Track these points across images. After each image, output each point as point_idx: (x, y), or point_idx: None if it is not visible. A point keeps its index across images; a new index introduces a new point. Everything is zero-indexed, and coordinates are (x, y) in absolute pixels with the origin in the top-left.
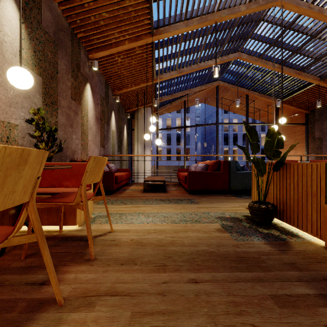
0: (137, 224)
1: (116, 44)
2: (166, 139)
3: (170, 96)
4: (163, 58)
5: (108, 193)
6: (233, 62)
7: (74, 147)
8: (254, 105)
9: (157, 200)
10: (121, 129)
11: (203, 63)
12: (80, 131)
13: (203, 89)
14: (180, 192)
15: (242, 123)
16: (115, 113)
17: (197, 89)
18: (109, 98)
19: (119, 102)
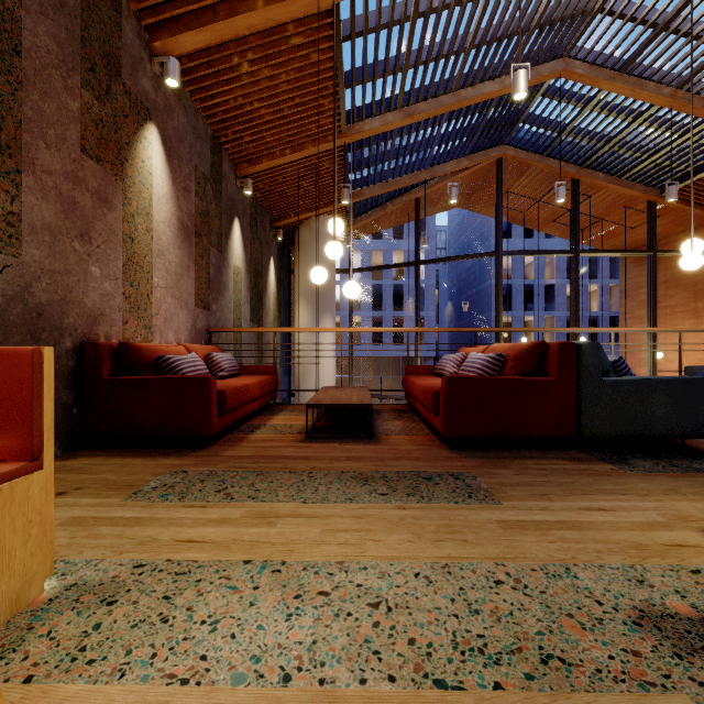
0: (226, 685)
1: (231, 9)
2: (372, 297)
3: (383, 187)
4: (366, 69)
5: (197, 444)
6: (546, 90)
7: (97, 304)
8: (590, 207)
9: (346, 476)
10: (260, 266)
11: (469, 88)
12: (121, 255)
13: (464, 169)
14: (418, 439)
15: (564, 251)
16: (244, 224)
17: (449, 168)
18: (225, 182)
19: (254, 199)
